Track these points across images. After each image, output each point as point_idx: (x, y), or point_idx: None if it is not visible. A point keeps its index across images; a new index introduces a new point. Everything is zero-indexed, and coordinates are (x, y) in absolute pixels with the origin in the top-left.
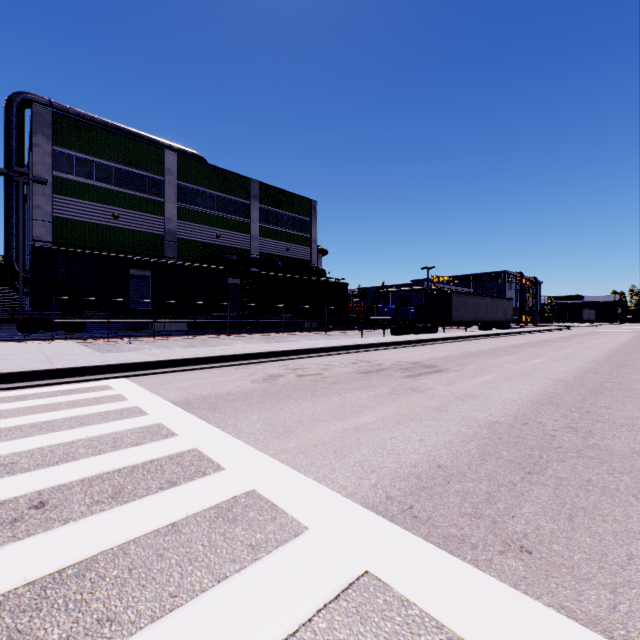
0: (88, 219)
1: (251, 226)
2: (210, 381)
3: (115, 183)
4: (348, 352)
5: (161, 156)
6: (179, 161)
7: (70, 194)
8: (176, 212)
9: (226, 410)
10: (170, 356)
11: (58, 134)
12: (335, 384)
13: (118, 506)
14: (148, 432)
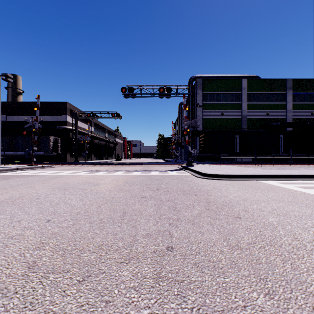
0: (213, 117)
1: (286, 105)
2: None
3: (222, 100)
4: None
5: (240, 83)
6: (247, 82)
7: (207, 109)
8: (246, 106)
9: None
10: (313, 173)
11: (203, 87)
12: None
13: None
14: None
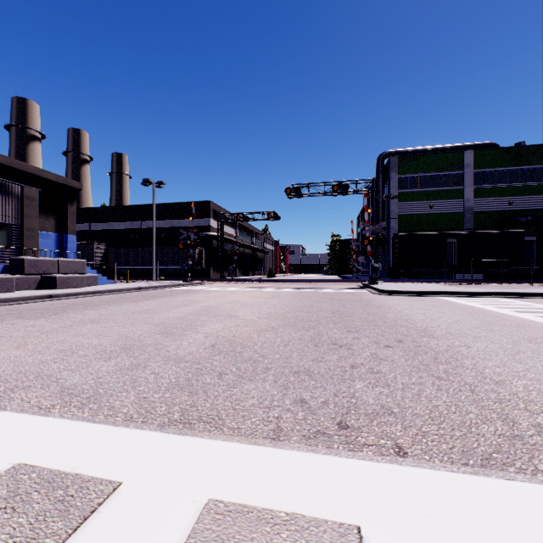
0: (415, 212)
1: None
2: None
3: (430, 186)
4: None
5: (460, 157)
6: (474, 155)
7: (406, 200)
8: (472, 193)
9: None
10: (514, 291)
11: (400, 168)
12: None
13: None
14: None
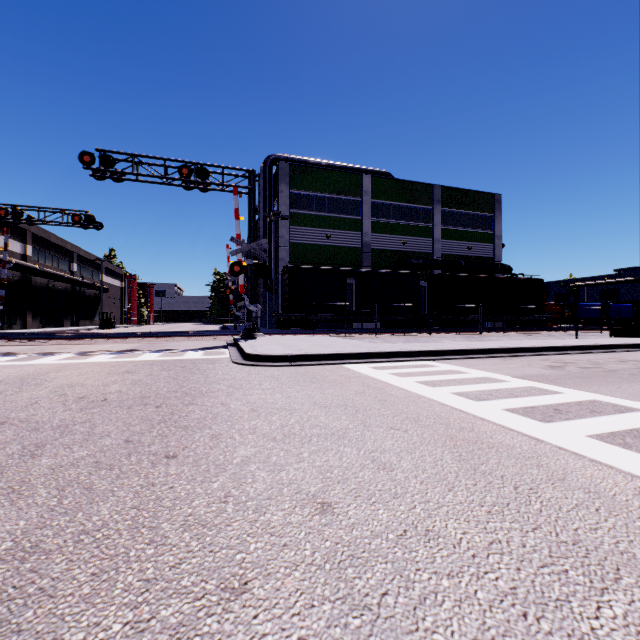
0: (310, 241)
1: (433, 230)
2: (503, 366)
3: (327, 210)
4: (594, 352)
5: (359, 181)
6: (372, 182)
7: (299, 224)
8: (370, 226)
9: (568, 384)
10: (439, 347)
11: (292, 180)
12: (636, 375)
13: (608, 415)
14: (538, 389)
